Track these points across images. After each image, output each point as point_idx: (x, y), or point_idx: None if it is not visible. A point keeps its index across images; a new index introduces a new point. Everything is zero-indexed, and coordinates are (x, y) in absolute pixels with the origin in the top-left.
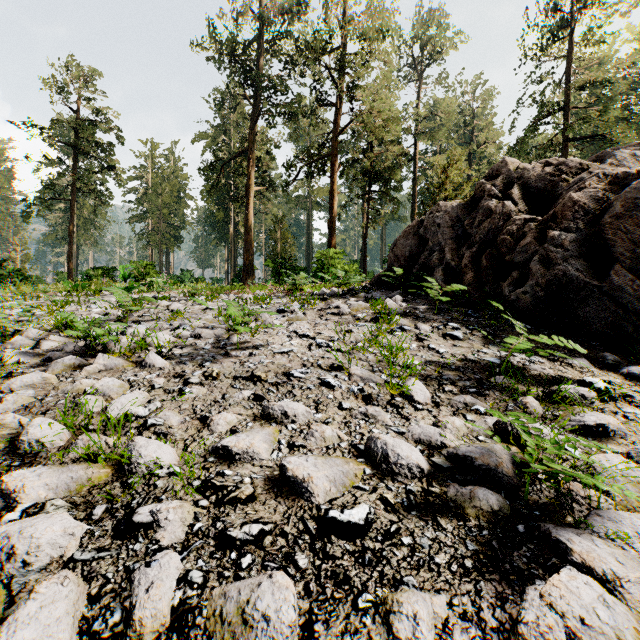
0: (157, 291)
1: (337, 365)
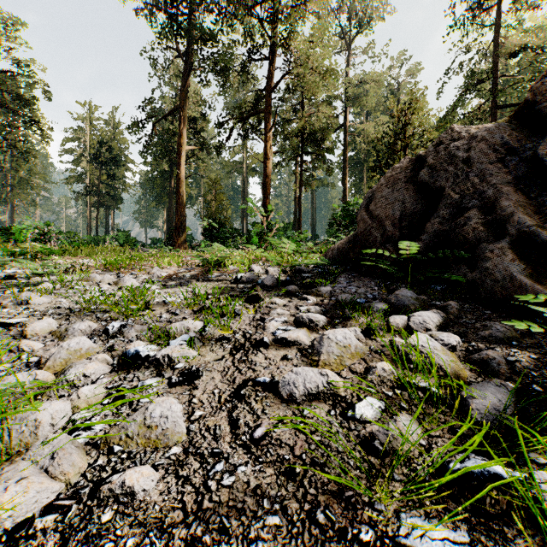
0: None
1: None
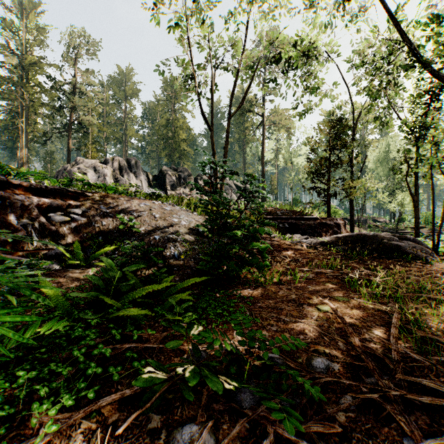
0: None
1: None
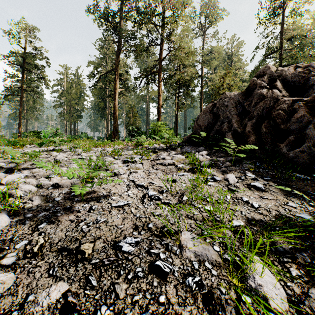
0: (54, 146)
1: (167, 229)
